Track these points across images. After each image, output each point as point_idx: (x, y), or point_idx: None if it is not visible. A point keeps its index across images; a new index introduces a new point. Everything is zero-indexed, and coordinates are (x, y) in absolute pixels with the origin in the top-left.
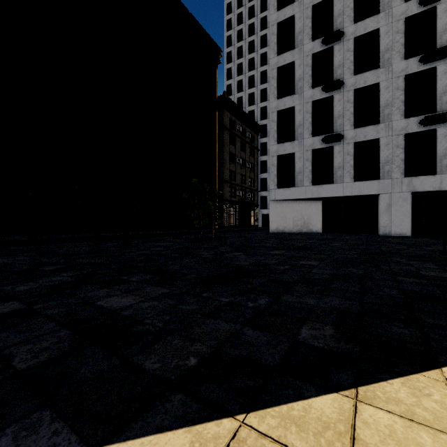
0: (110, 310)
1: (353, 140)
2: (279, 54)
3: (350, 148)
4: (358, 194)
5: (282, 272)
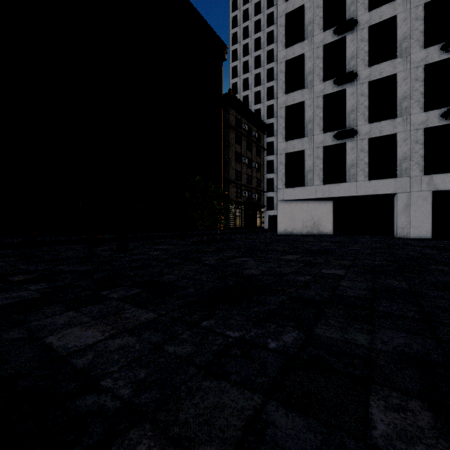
0: (58, 355)
1: (367, 136)
2: (287, 46)
3: (365, 144)
4: (373, 193)
5: (304, 286)
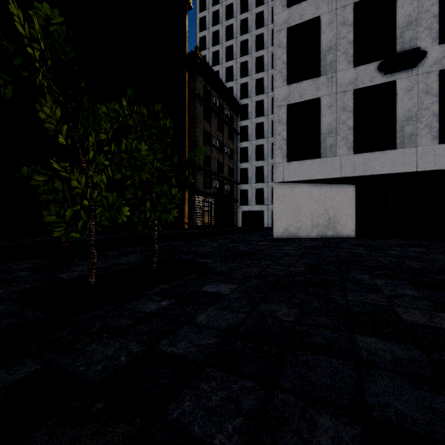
0: None
1: (437, 66)
2: None
3: (433, 81)
4: None
5: None
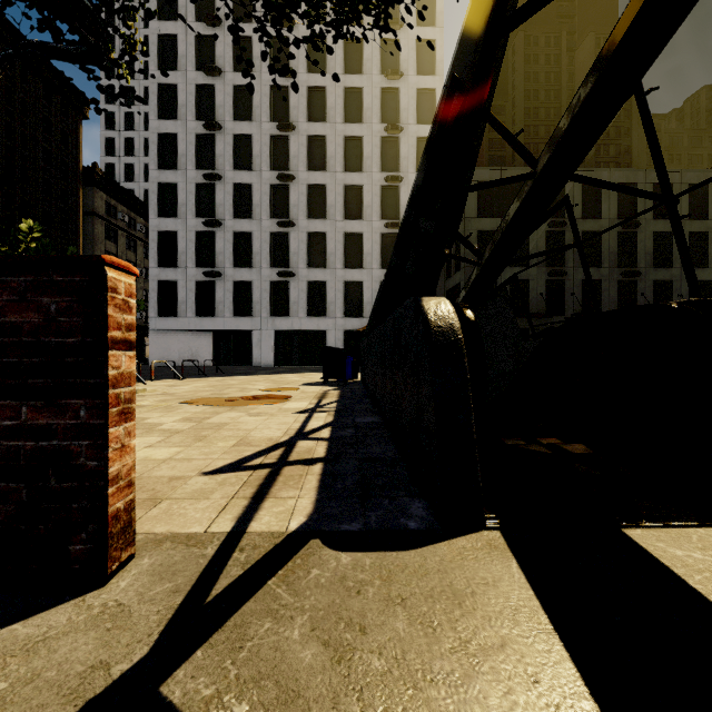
0: None
1: (232, 278)
2: (161, 167)
3: (230, 285)
4: (236, 329)
5: None
